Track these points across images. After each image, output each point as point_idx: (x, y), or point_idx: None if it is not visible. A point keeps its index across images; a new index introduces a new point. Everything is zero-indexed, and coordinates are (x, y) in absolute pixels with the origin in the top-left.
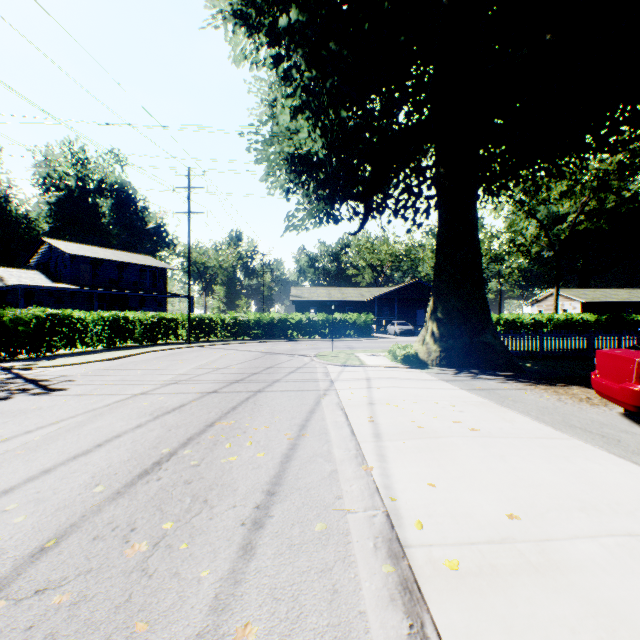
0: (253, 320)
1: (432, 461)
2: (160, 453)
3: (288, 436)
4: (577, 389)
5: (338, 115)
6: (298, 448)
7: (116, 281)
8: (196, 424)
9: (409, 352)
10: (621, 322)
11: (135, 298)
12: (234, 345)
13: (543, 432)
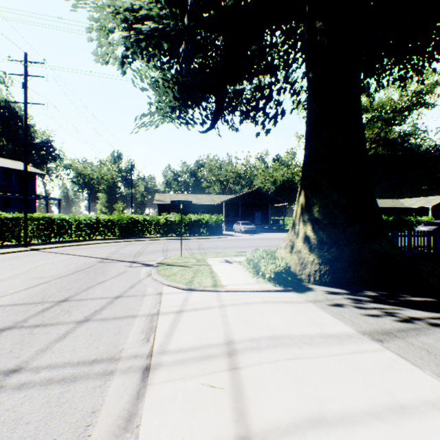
0: (111, 220)
1: None
2: None
3: None
4: None
5: None
6: None
7: None
8: None
9: (280, 266)
10: (401, 222)
11: None
12: (80, 247)
13: None
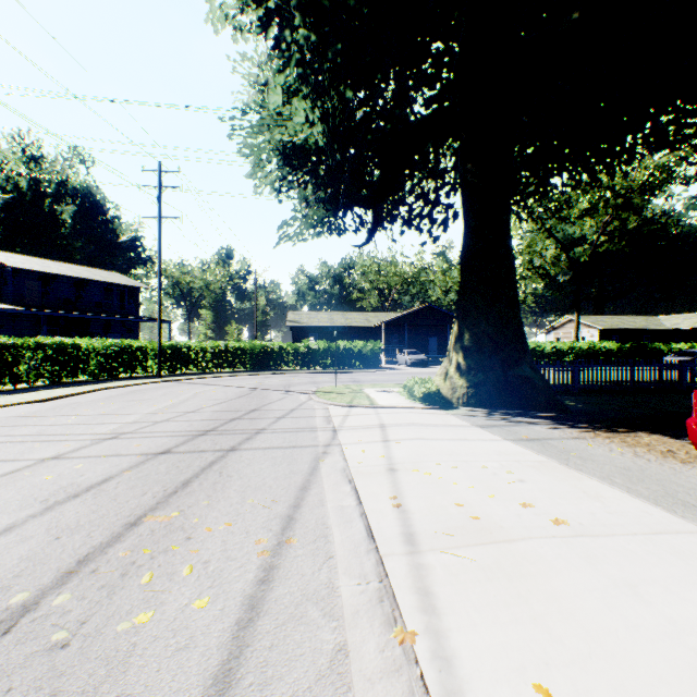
0: (241, 349)
1: (519, 607)
2: (3, 607)
3: (261, 546)
4: (647, 437)
5: (342, 95)
6: (275, 579)
7: (73, 301)
8: (110, 521)
9: (430, 388)
10: (644, 351)
11: (98, 322)
12: (216, 379)
13: (656, 519)
